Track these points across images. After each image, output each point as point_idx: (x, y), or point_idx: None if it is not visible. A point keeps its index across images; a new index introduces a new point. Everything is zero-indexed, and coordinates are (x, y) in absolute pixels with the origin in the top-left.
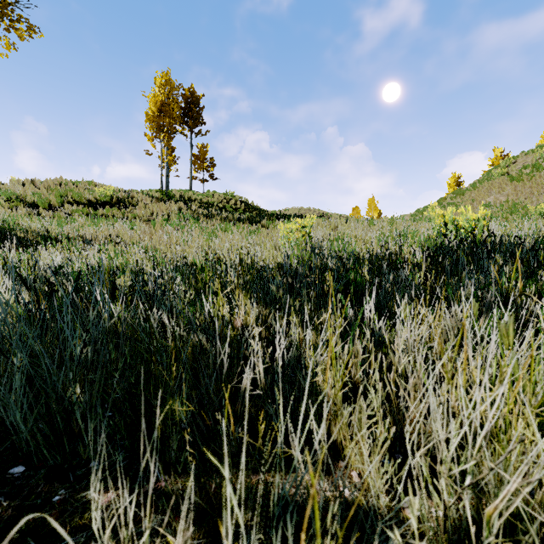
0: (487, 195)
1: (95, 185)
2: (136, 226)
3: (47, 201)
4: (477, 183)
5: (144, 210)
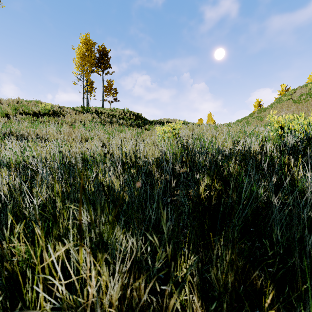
0: (280, 111)
1: (41, 103)
2: (62, 128)
3: (5, 112)
4: (273, 104)
5: (70, 118)
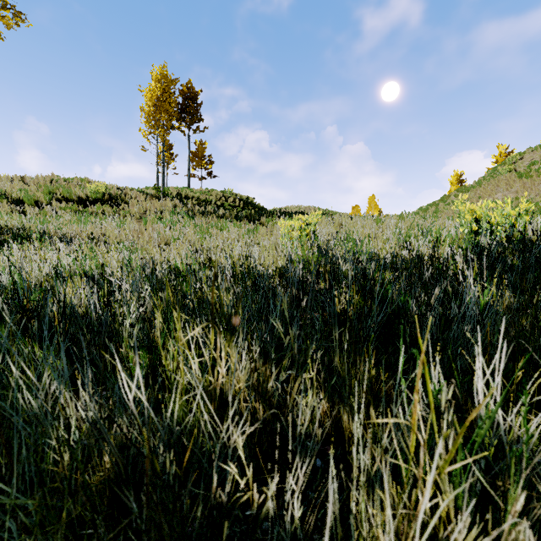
0: (494, 192)
1: (88, 182)
2: (126, 224)
3: (34, 197)
4: (482, 180)
5: (137, 207)
